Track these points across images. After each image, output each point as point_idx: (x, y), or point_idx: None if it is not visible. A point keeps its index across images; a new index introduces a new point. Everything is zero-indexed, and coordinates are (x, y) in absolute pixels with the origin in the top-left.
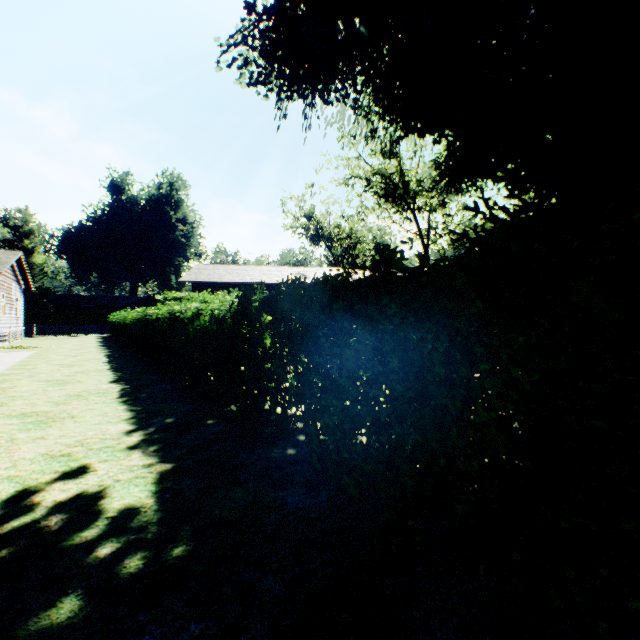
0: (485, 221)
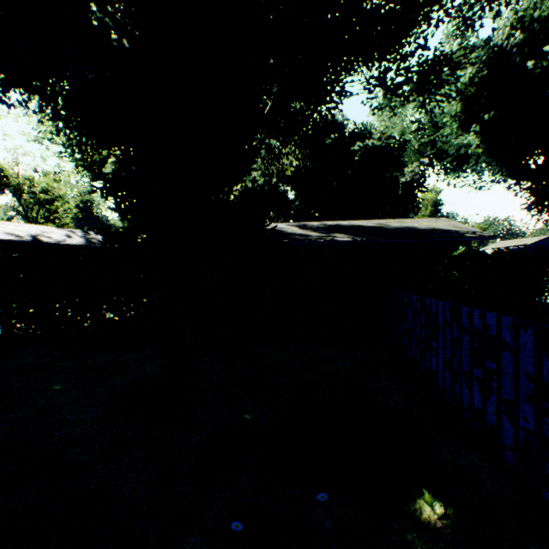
0: (126, 220)
